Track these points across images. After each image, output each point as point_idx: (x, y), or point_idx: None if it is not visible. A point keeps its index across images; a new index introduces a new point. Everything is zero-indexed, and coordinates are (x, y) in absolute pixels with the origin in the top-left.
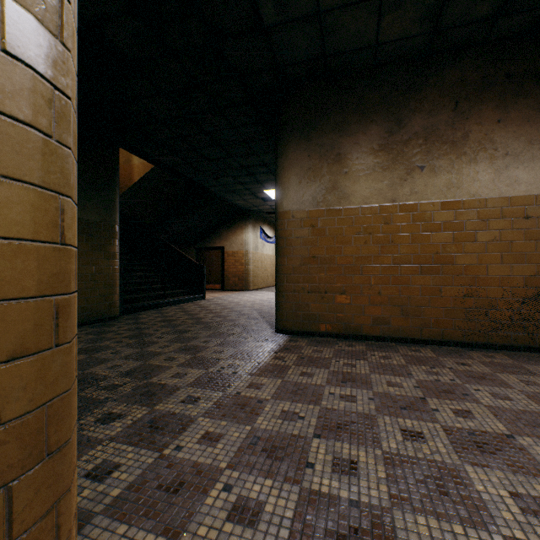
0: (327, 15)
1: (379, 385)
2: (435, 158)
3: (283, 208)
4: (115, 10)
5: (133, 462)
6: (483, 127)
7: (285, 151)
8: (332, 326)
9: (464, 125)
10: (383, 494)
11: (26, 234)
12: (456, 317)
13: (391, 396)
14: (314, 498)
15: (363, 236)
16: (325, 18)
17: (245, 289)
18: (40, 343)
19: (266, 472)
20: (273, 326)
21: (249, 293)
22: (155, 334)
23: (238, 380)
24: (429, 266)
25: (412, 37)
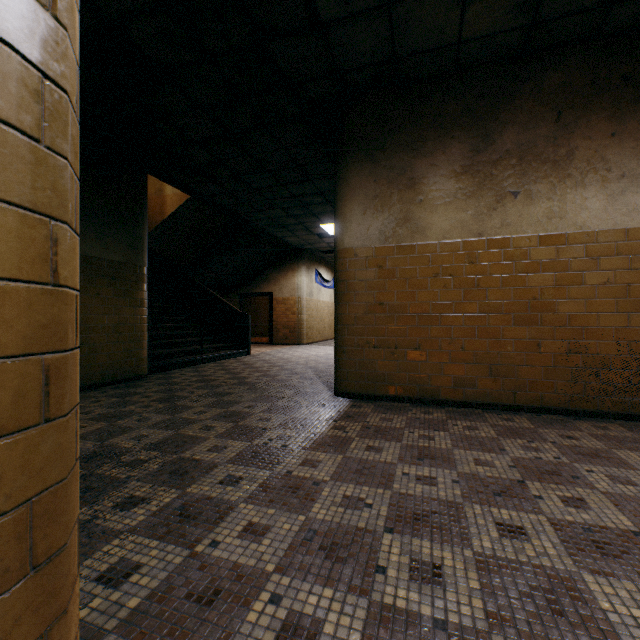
0: (399, 6)
1: (464, 463)
2: (532, 181)
3: (344, 245)
4: (140, 5)
5: (157, 562)
6: (593, 143)
7: (346, 175)
8: (403, 388)
9: (569, 140)
10: (477, 611)
11: (1, 270)
12: (559, 378)
13: (481, 479)
14: (387, 615)
15: (442, 279)
16: (396, 11)
17: (298, 343)
18: (22, 419)
19: (324, 579)
20: (332, 388)
21: (302, 347)
22: (190, 397)
23: (289, 455)
24: (524, 315)
25: (503, 32)
